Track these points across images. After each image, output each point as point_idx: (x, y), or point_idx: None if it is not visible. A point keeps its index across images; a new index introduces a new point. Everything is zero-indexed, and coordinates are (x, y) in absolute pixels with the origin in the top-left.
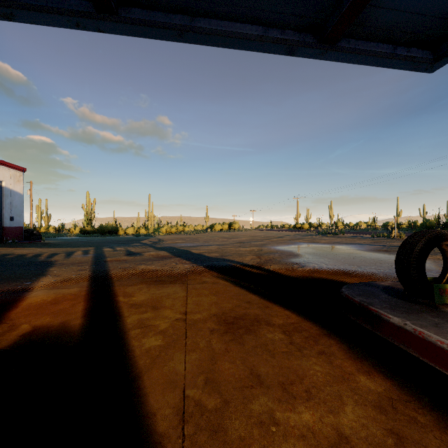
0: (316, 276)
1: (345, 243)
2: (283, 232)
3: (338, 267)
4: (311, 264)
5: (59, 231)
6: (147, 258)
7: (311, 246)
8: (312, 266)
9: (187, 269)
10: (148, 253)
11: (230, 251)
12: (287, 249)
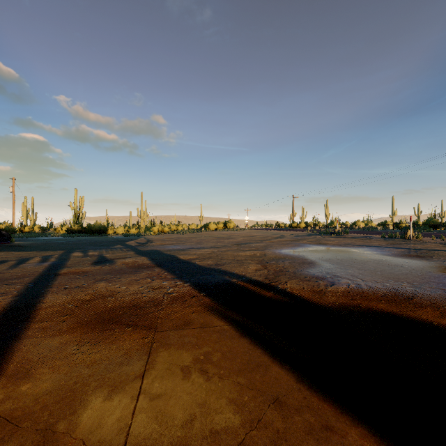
0: (365, 305)
1: (358, 245)
2: (280, 232)
3: (382, 284)
4: (341, 280)
5: (44, 230)
6: (117, 269)
7: (322, 249)
8: (345, 283)
9: (165, 291)
10: (122, 260)
11: (227, 257)
12: (295, 253)
